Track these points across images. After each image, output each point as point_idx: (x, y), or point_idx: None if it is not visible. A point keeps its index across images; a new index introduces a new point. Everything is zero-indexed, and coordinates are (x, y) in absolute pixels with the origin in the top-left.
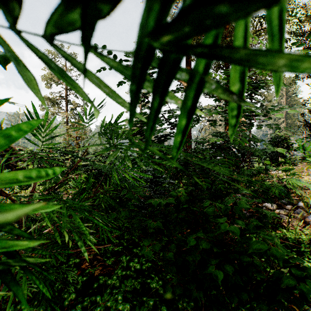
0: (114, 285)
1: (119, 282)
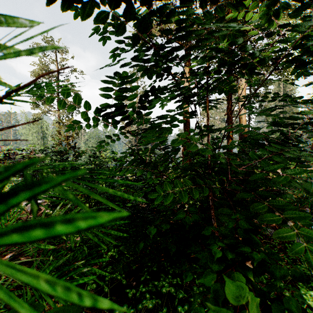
0: None
1: None
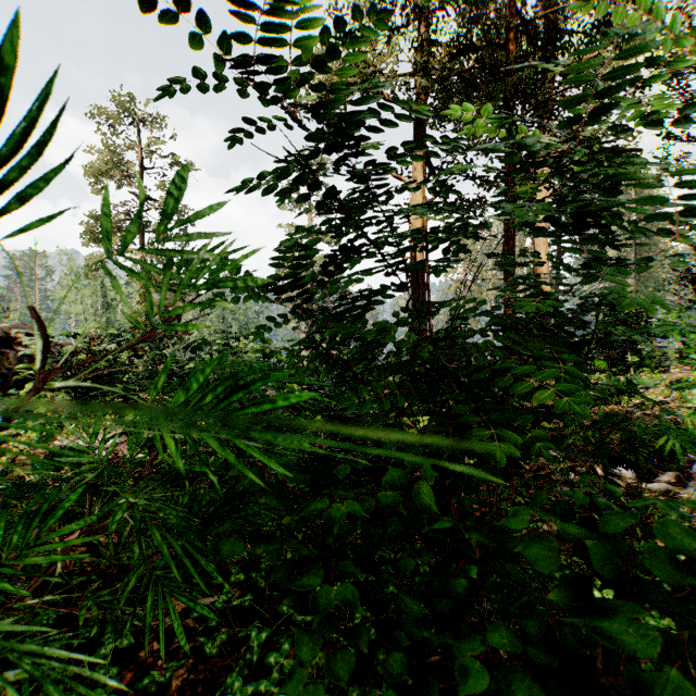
0: None
1: None
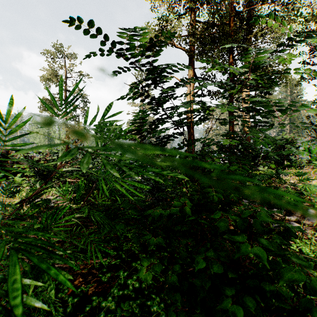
0: (109, 307)
1: (115, 303)
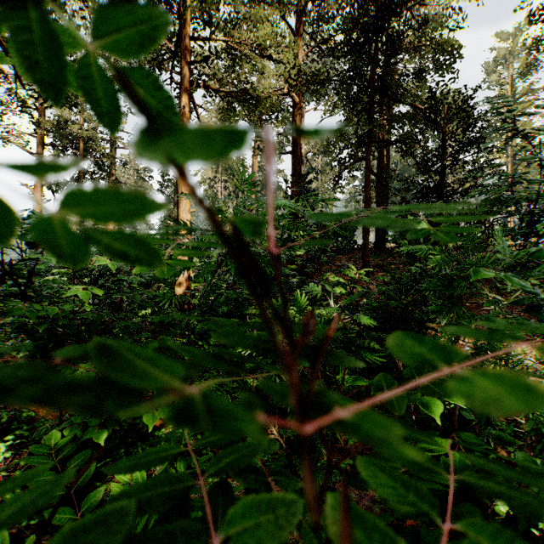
0: None
1: None
